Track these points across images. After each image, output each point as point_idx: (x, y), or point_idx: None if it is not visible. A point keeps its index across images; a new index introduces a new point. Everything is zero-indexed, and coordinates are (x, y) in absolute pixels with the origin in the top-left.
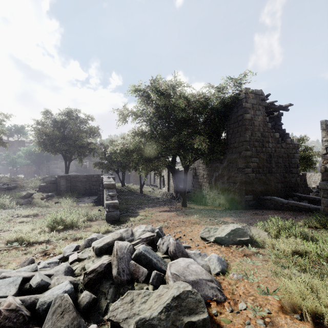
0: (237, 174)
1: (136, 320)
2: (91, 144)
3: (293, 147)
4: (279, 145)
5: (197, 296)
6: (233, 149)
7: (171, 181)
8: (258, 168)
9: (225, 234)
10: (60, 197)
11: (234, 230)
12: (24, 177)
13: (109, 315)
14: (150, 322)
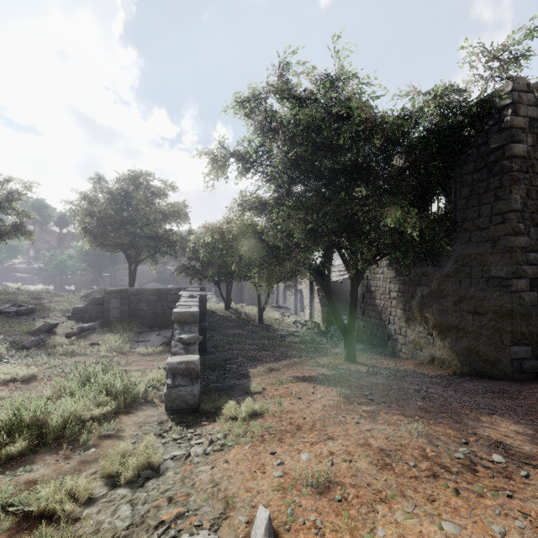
0: (484, 292)
1: None
2: (171, 233)
3: None
4: None
5: None
6: (474, 234)
7: (317, 301)
8: None
9: None
10: (107, 330)
11: None
12: (75, 289)
13: None
14: None
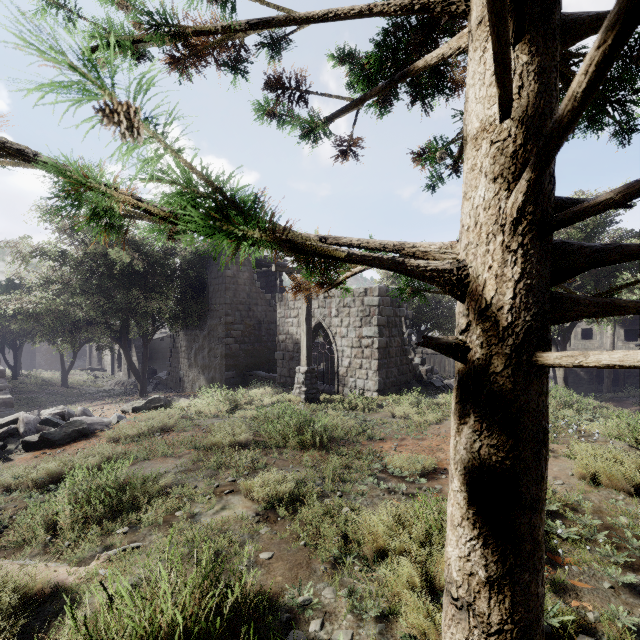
0: (218, 345)
1: (41, 433)
2: None
3: None
4: (271, 309)
5: (83, 422)
6: (215, 313)
7: (135, 359)
8: (244, 337)
9: (143, 403)
10: None
11: (152, 399)
12: None
13: (22, 439)
14: (50, 432)
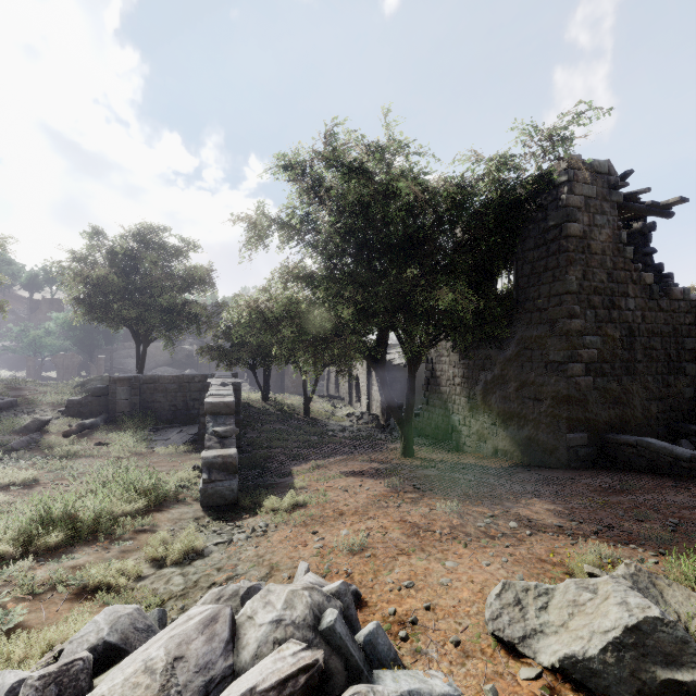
0: (543, 378)
1: None
2: (193, 305)
3: (687, 308)
4: (653, 304)
5: None
6: (535, 315)
7: (376, 389)
8: (601, 363)
9: (601, 644)
10: (114, 427)
11: (637, 628)
12: (57, 376)
13: None
14: None
